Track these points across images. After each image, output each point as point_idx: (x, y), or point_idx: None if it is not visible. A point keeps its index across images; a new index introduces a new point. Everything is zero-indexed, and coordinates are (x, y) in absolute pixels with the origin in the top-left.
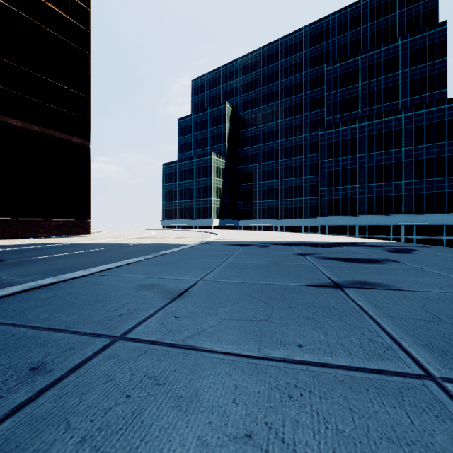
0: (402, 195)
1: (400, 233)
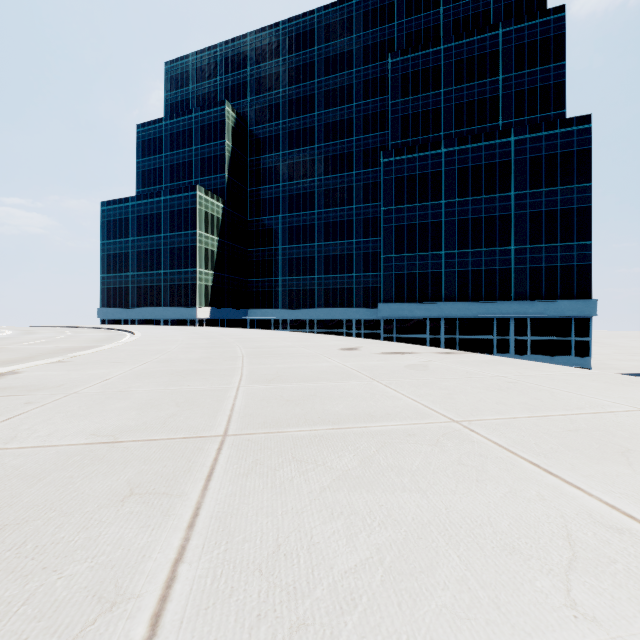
0: (511, 270)
1: (509, 332)
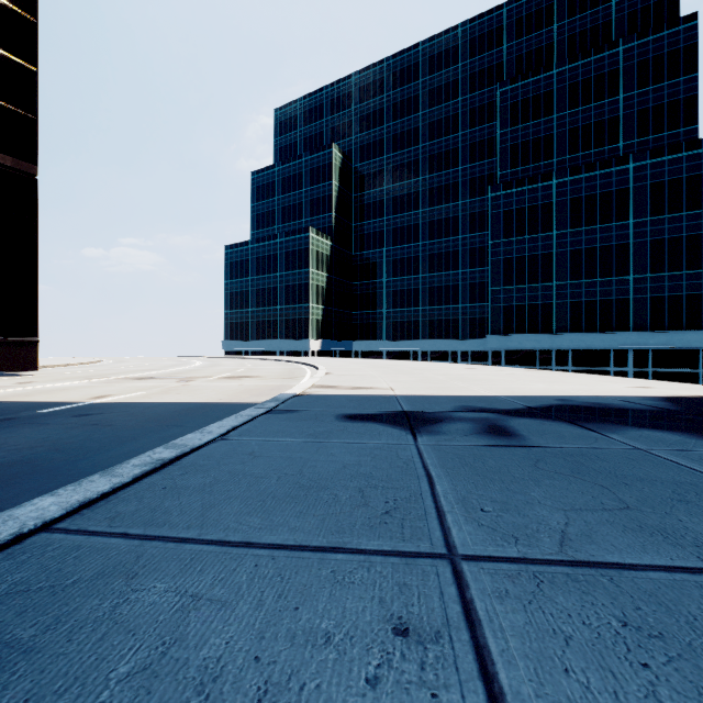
0: (629, 300)
1: (627, 364)
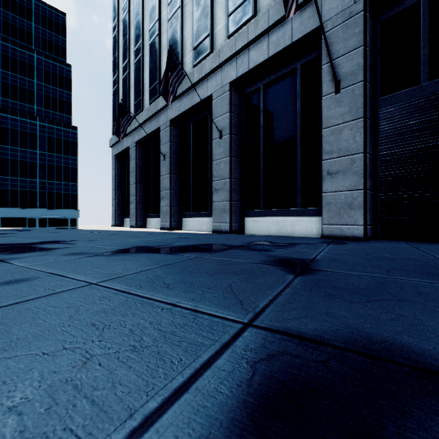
0: (37, 192)
1: (36, 225)
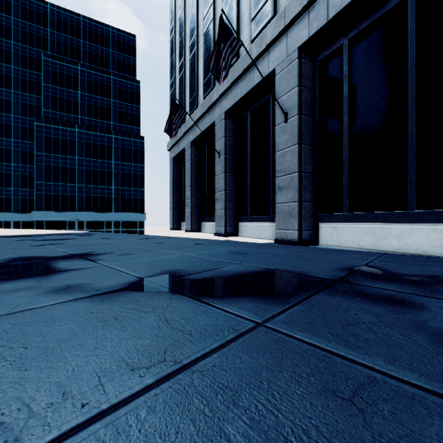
0: (113, 198)
1: (112, 227)
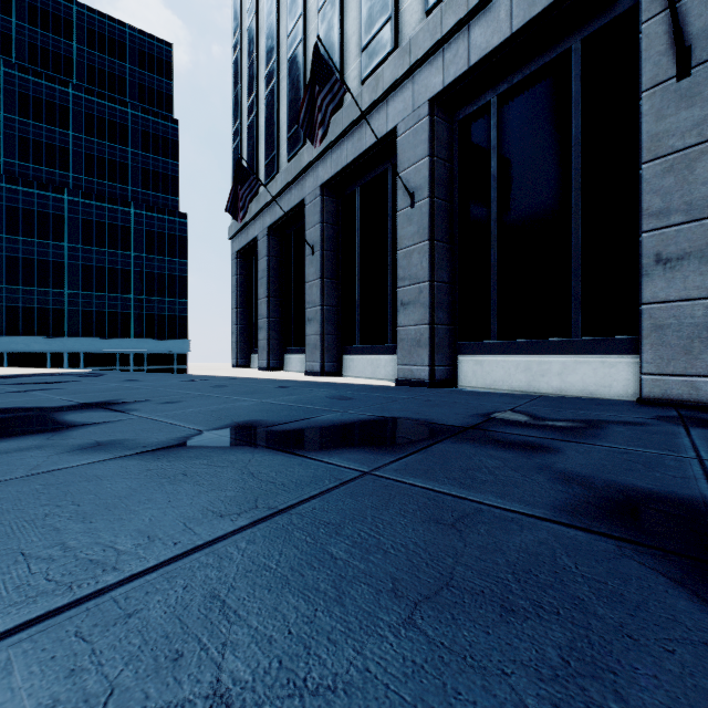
0: (132, 314)
1: (130, 364)
